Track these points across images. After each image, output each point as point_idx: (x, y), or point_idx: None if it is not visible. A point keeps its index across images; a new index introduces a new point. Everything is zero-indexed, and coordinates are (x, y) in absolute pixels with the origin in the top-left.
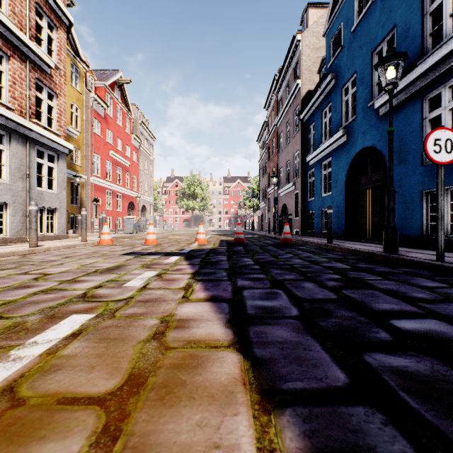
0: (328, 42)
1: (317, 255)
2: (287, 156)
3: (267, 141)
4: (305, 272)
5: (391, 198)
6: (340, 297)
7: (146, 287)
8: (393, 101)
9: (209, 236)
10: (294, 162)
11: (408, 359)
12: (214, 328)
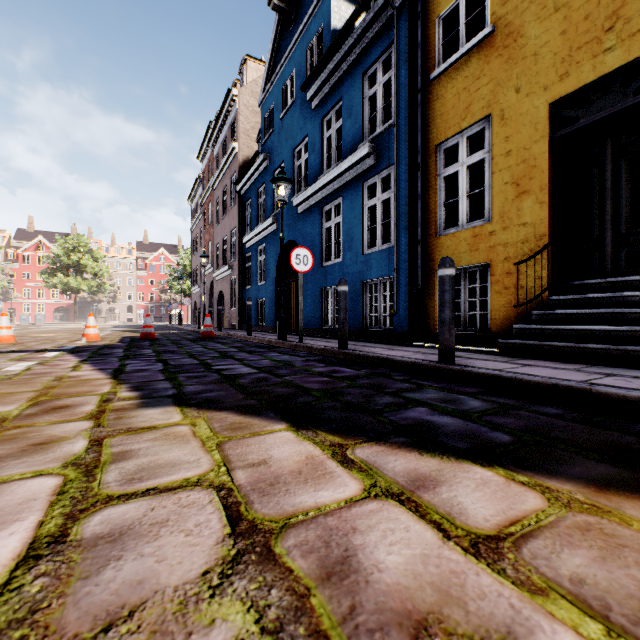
0: (263, 115)
1: (224, 345)
2: (224, 230)
3: (202, 205)
4: (195, 354)
5: (282, 294)
6: (201, 362)
7: (31, 369)
8: (306, 204)
9: (107, 333)
10: (232, 240)
11: (200, 373)
12: (98, 376)
